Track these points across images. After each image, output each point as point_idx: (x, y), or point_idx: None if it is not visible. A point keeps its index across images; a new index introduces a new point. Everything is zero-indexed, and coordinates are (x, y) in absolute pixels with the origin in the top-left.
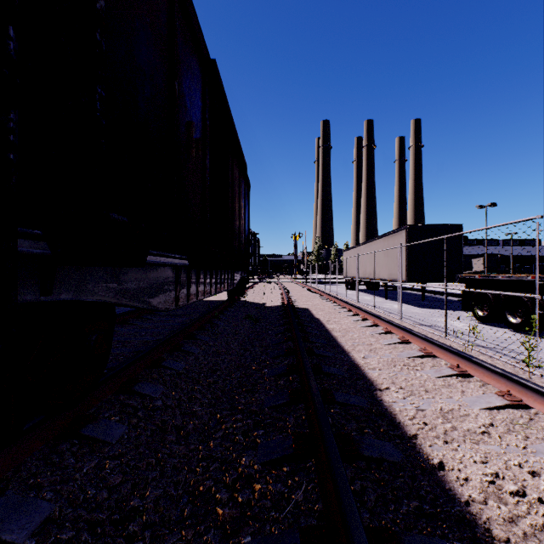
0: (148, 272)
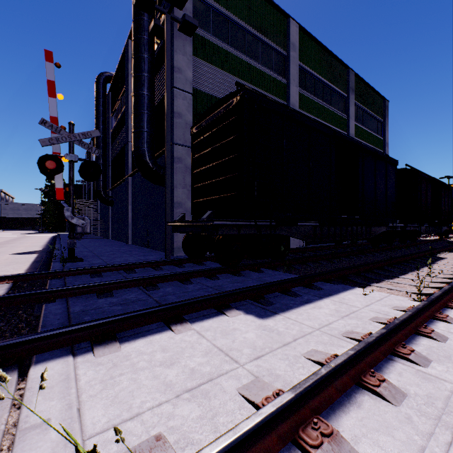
0: (422, 227)
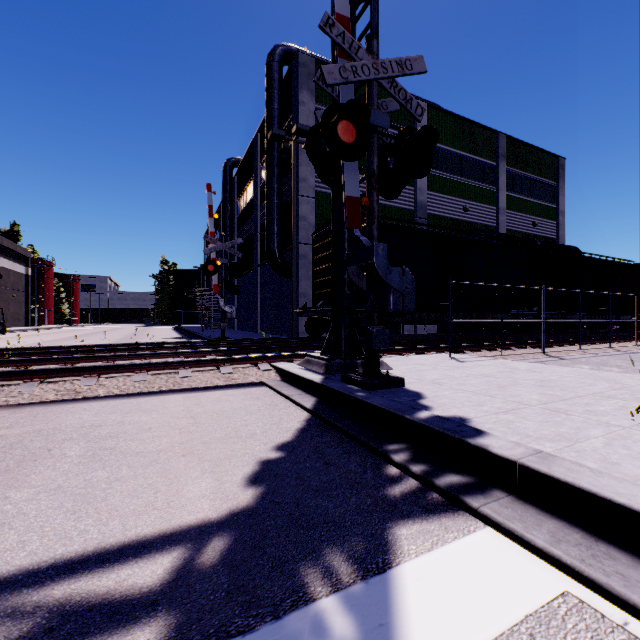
0: (576, 315)
